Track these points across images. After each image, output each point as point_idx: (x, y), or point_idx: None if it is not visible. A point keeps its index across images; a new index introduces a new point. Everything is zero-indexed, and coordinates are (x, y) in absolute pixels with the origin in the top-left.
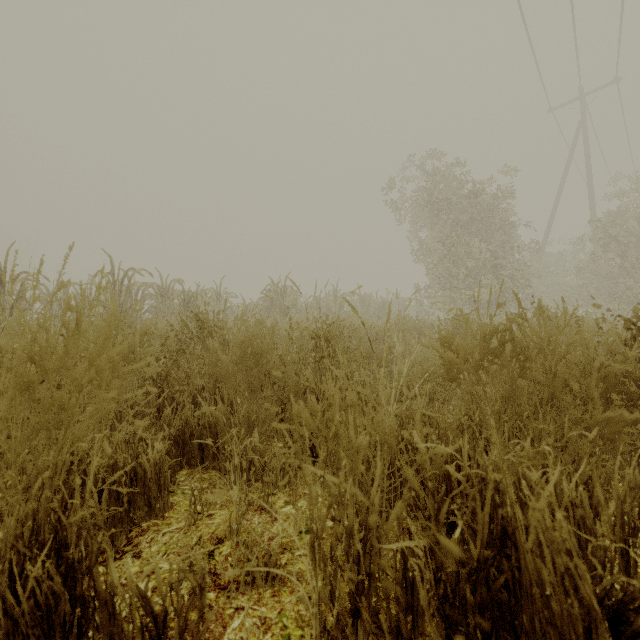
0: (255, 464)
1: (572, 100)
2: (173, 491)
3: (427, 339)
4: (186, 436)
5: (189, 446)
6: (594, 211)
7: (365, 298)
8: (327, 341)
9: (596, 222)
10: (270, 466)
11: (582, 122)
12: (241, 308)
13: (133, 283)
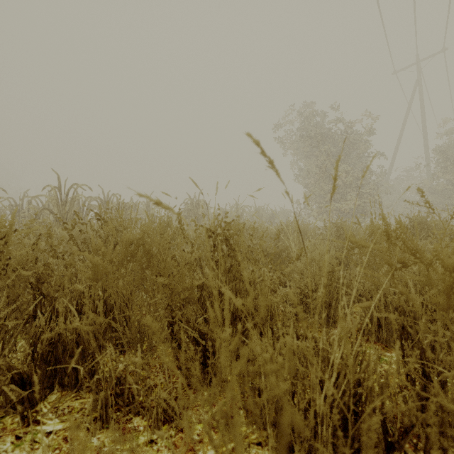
0: (134, 393)
1: (411, 65)
2: (21, 436)
3: (315, 239)
4: (59, 352)
5: (62, 363)
6: (427, 146)
7: (259, 209)
8: (226, 240)
9: (429, 154)
10: (149, 403)
11: (418, 81)
12: (165, 216)
13: (76, 195)
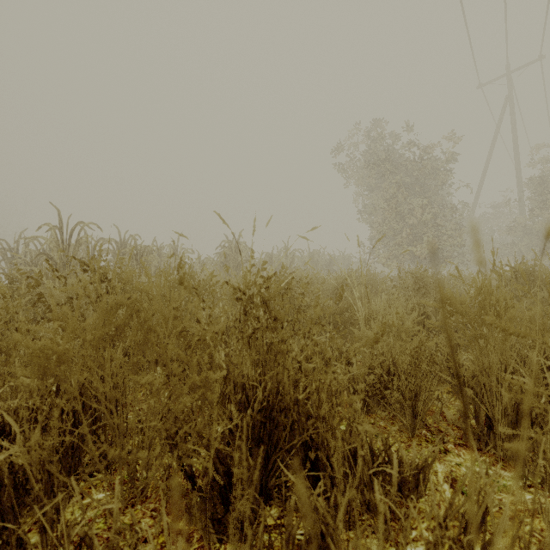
0: None
1: (500, 77)
2: None
3: (388, 294)
4: None
5: None
6: (520, 176)
7: (314, 254)
8: (265, 304)
9: (522, 186)
10: None
11: (509, 96)
12: (197, 263)
13: (82, 237)
